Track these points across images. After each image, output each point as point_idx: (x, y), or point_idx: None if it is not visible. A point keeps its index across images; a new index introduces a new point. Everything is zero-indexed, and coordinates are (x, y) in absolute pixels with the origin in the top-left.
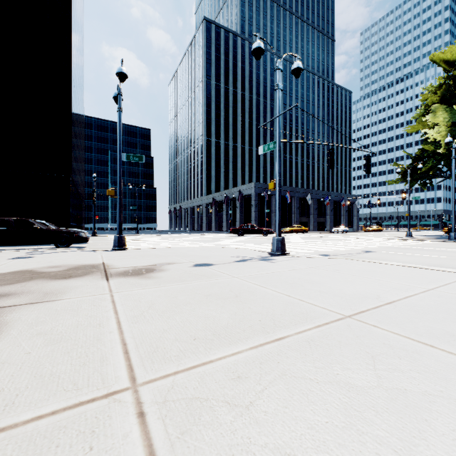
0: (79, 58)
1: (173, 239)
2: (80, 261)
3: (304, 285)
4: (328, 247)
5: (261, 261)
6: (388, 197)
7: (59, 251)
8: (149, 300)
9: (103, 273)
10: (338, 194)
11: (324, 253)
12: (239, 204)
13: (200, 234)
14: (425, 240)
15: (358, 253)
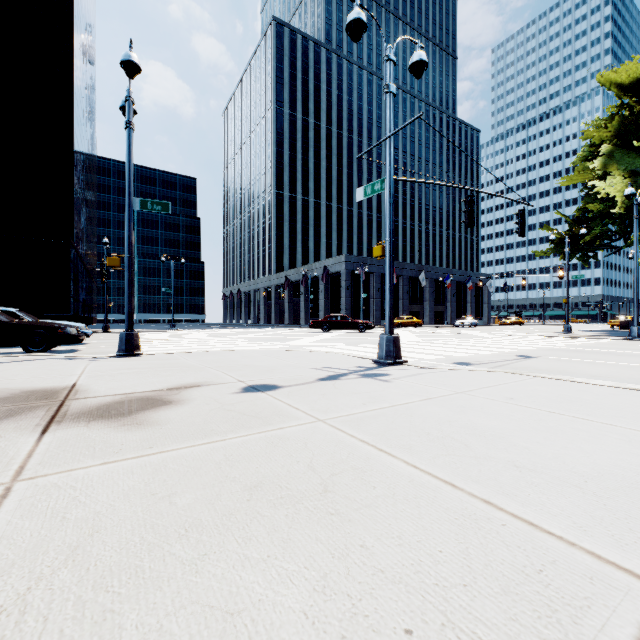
0: (87, 69)
1: (224, 337)
2: (33, 380)
3: (470, 443)
4: (461, 350)
5: (365, 379)
6: (538, 275)
7: (19, 359)
8: (93, 512)
9: (50, 413)
10: (463, 273)
11: (460, 360)
12: (324, 285)
13: (267, 329)
14: (594, 338)
15: (512, 359)
